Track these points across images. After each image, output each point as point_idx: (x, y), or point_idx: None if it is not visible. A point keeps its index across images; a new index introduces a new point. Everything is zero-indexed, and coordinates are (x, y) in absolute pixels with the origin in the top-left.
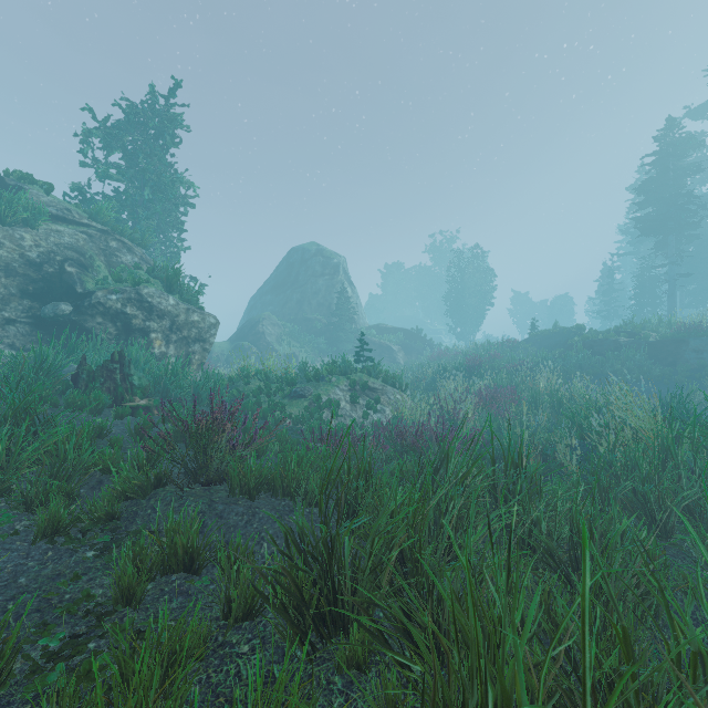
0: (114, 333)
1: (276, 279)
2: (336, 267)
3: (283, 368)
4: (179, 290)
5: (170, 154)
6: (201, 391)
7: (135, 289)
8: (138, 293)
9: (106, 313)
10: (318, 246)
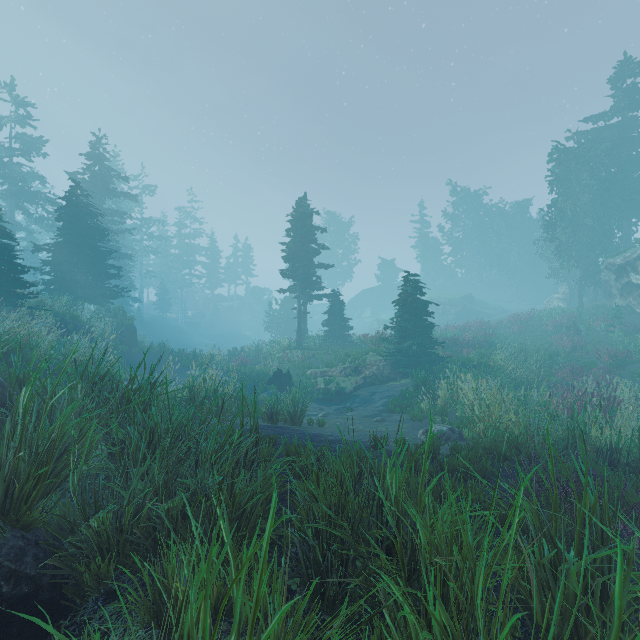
0: None
1: None
2: None
3: None
4: None
5: None
6: None
7: None
8: None
9: None
10: None
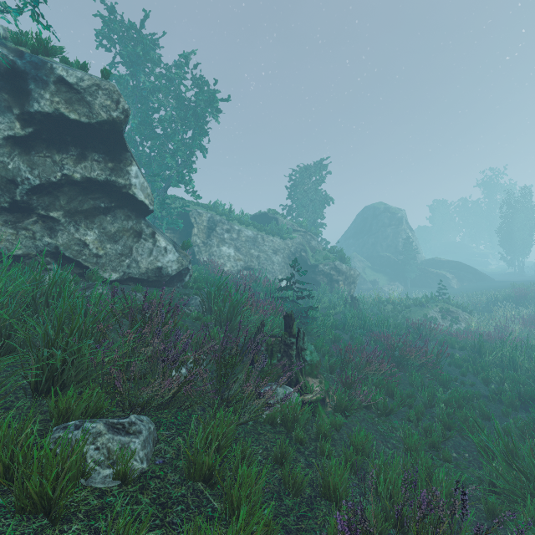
0: (326, 282)
1: (354, 228)
2: (400, 219)
3: (399, 298)
4: (345, 260)
5: (319, 182)
6: (373, 309)
7: (333, 263)
8: (335, 265)
9: (324, 274)
10: (385, 205)
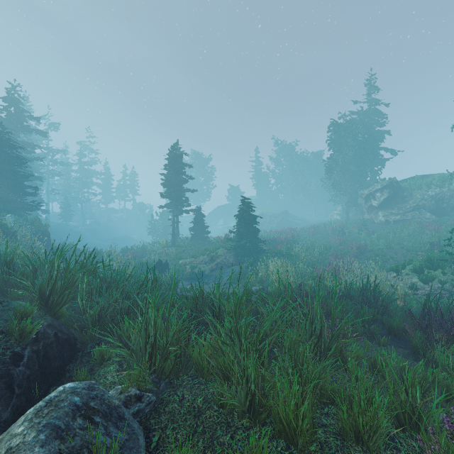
0: None
1: None
2: None
3: None
4: None
5: None
6: None
7: None
8: None
9: None
10: None
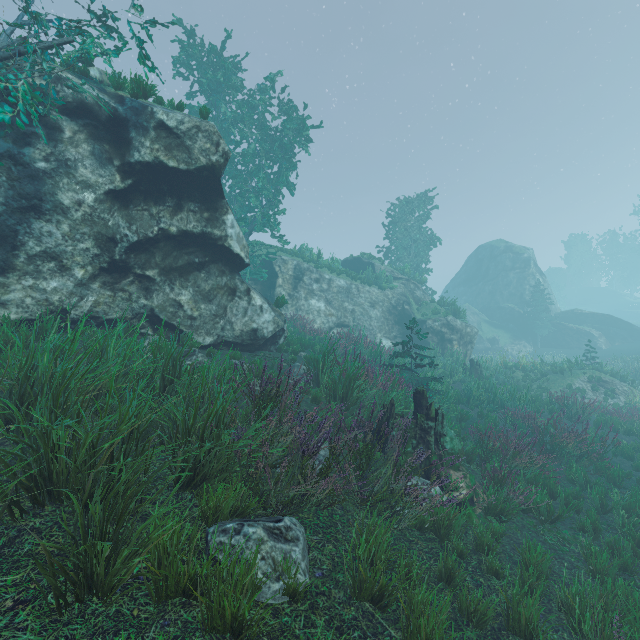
0: (436, 342)
1: (466, 273)
2: (527, 261)
3: (531, 363)
4: (459, 314)
5: (424, 218)
6: (499, 377)
7: (445, 319)
8: (447, 321)
9: (433, 332)
10: (506, 243)
